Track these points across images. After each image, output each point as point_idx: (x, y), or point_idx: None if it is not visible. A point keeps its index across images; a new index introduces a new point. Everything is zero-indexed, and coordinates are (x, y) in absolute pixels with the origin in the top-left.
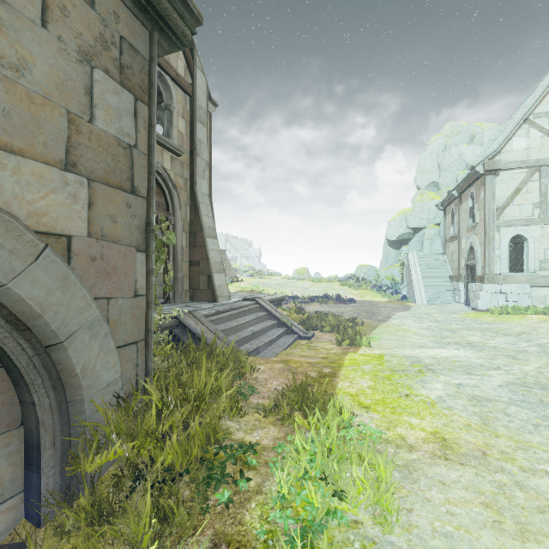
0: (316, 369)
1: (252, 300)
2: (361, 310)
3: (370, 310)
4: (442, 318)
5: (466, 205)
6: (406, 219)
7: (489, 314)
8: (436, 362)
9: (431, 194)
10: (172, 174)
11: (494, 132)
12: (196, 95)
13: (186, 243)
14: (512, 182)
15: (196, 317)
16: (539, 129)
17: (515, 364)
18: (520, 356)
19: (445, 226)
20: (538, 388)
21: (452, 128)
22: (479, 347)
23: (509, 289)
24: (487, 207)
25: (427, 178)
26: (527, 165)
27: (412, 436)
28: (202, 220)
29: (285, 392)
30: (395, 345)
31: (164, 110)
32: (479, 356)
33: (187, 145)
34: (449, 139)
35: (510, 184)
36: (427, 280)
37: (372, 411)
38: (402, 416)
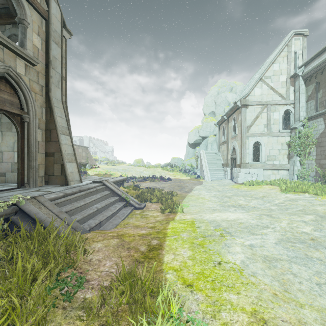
0: (145, 242)
1: (100, 182)
2: (175, 185)
3: (180, 185)
4: (221, 189)
5: (231, 124)
6: (198, 131)
7: (244, 185)
8: (229, 225)
9: (212, 118)
10: (27, 79)
11: (242, 87)
12: (51, 20)
13: (42, 138)
14: (254, 112)
15: (40, 202)
16: (267, 85)
17: (275, 222)
18: (273, 215)
19: (219, 136)
20: (298, 242)
21: (221, 82)
22: (246, 208)
23: (253, 171)
24: (242, 125)
25: (209, 109)
26: (261, 103)
27: (237, 323)
28: (56, 120)
29: (113, 284)
30: (198, 210)
31: (18, 23)
32: (253, 217)
33: (43, 59)
34: (220, 88)
35: (253, 113)
36: (211, 166)
37: (196, 290)
38: (222, 292)
